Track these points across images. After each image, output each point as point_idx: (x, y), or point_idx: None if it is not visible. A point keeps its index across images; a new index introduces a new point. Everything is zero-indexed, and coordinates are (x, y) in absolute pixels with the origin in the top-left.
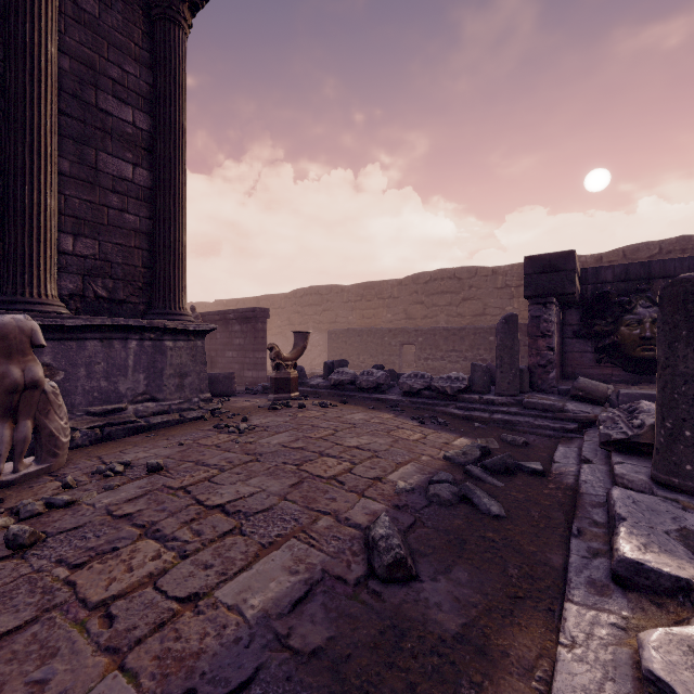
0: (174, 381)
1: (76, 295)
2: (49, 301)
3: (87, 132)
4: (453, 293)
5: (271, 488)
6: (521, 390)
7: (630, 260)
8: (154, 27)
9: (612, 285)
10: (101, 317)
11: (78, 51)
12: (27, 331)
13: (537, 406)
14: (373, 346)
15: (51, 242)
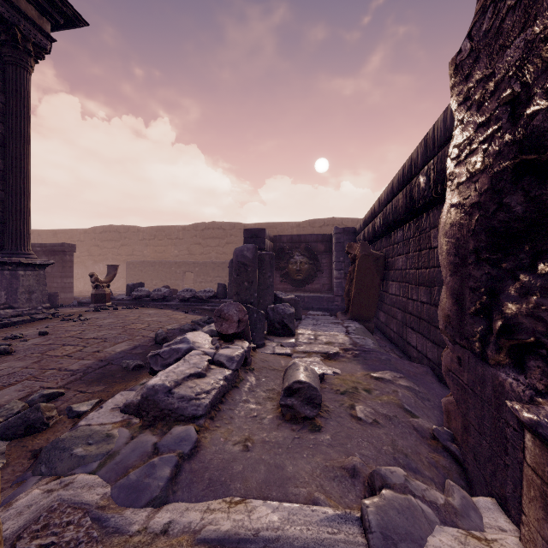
0: (25, 296)
1: None
2: None
3: None
4: (220, 238)
5: (113, 332)
6: None
7: (312, 227)
8: (7, 67)
9: (286, 244)
10: None
11: None
12: None
13: None
14: (163, 273)
15: None
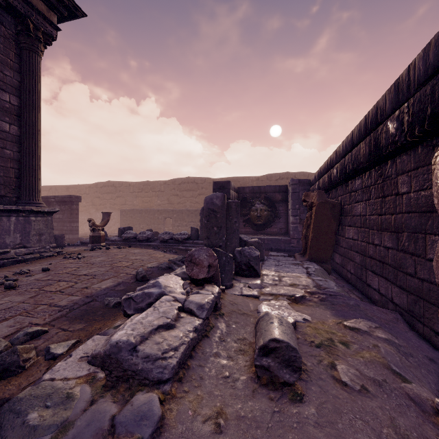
0: (36, 237)
1: None
2: None
3: None
4: (194, 191)
5: (102, 270)
6: None
7: (269, 181)
8: (22, 52)
9: (248, 194)
10: None
11: None
12: None
13: None
14: (148, 219)
15: None
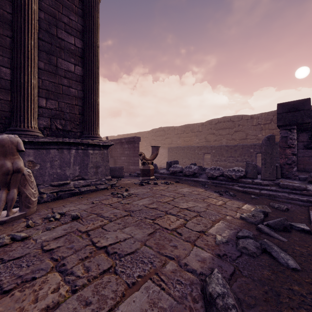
0: (93, 170)
1: (47, 127)
2: (32, 130)
3: (52, 49)
4: (230, 128)
5: (137, 235)
6: (275, 177)
7: None
8: None
9: None
10: (57, 138)
11: (48, 9)
12: (15, 143)
13: (289, 186)
14: (189, 154)
15: (34, 101)
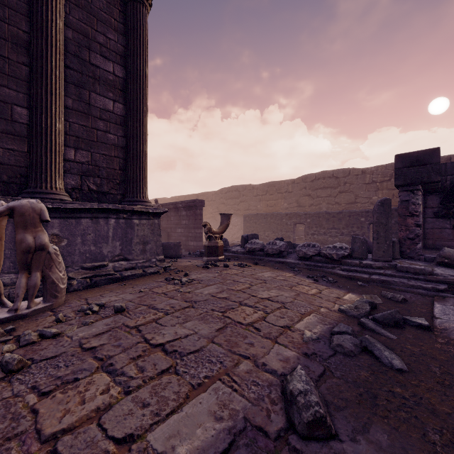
0: (139, 247)
1: (76, 188)
2: (57, 192)
3: (83, 80)
4: (332, 188)
5: (202, 331)
6: (392, 257)
7: None
8: (127, 7)
9: None
10: (91, 202)
11: (78, 25)
12: (37, 210)
13: (409, 269)
14: (274, 225)
15: (59, 152)
